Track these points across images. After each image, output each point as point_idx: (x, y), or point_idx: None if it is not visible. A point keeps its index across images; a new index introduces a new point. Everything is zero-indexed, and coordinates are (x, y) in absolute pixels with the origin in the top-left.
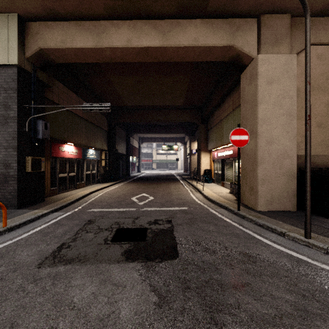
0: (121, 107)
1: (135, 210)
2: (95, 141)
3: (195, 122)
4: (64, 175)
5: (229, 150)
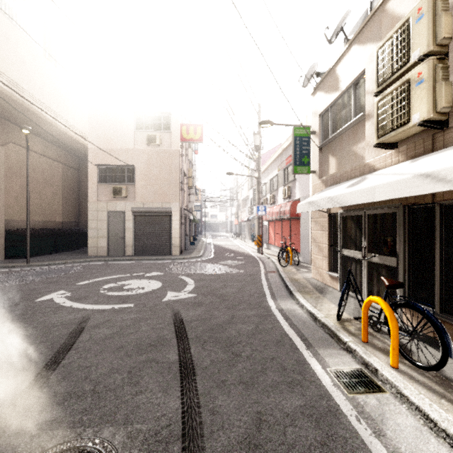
0: None
1: None
2: None
3: None
4: None
5: None
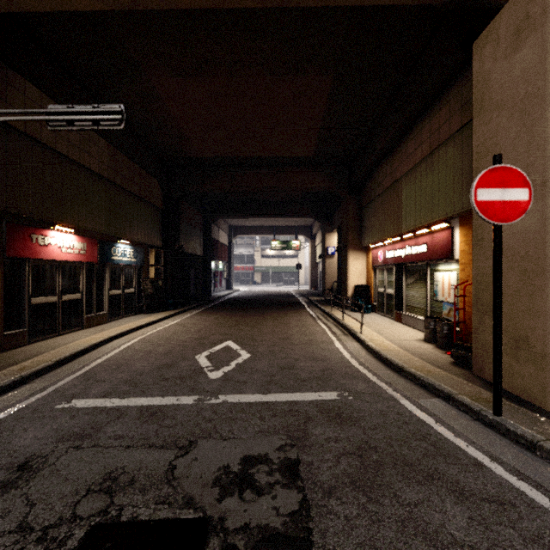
0: (188, 160)
1: (194, 404)
2: (132, 226)
3: (336, 192)
4: (47, 300)
5: (417, 245)
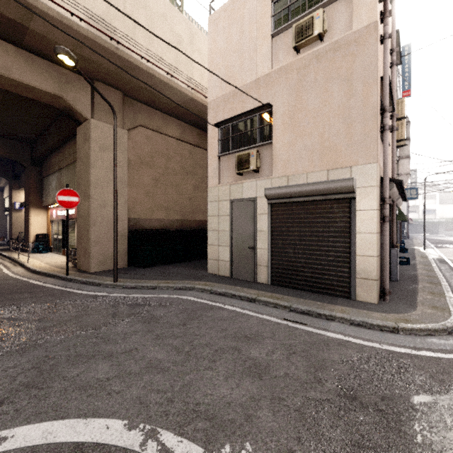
0: None
1: None
2: None
3: (19, 161)
4: None
5: (71, 209)
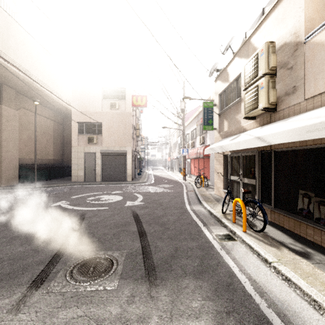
0: None
1: None
2: None
3: None
4: None
5: None
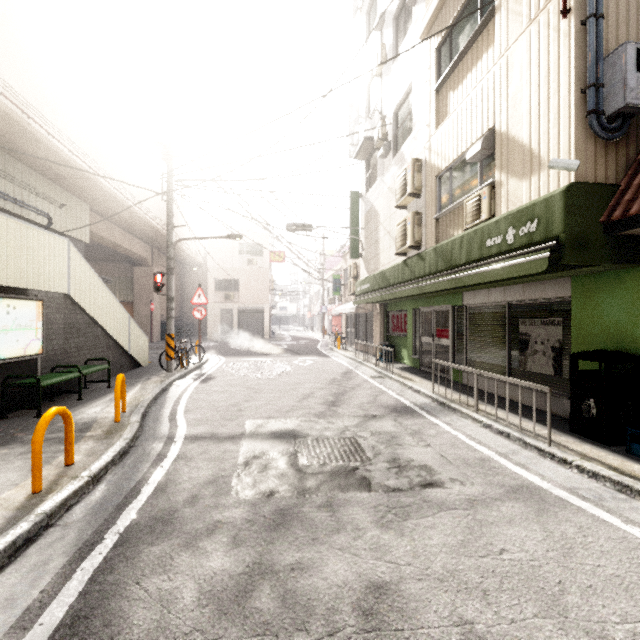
0: None
1: None
2: None
3: None
4: None
5: None
